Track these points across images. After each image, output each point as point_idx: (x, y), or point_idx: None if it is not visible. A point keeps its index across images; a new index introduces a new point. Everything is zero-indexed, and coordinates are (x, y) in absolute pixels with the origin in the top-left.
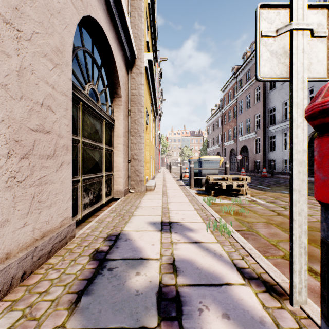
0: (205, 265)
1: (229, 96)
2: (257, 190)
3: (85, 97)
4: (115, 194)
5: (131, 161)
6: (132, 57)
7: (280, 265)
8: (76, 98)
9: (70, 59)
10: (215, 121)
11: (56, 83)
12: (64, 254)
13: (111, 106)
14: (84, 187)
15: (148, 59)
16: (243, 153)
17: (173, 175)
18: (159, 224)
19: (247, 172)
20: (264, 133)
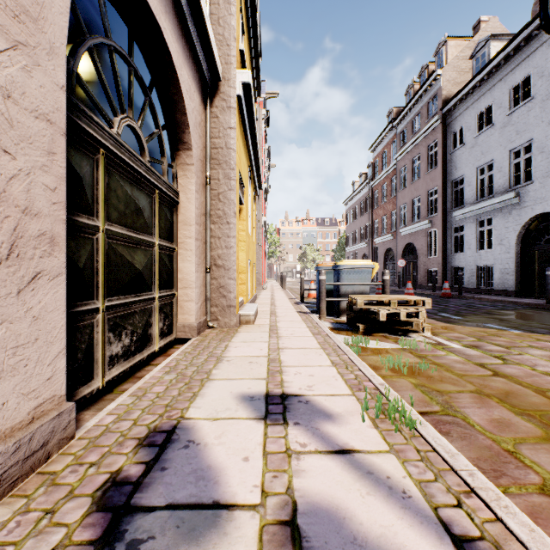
0: (373, 528)
1: (382, 159)
2: (441, 323)
3: (110, 140)
4: (180, 332)
5: (211, 269)
6: (213, 77)
7: (545, 515)
8: (91, 141)
9: (61, 42)
10: (359, 202)
11: (18, 86)
12: (34, 490)
13: (172, 165)
14: (110, 323)
15: (243, 81)
16: (407, 257)
17: (288, 294)
18: (262, 402)
19: (414, 289)
20: (445, 221)
